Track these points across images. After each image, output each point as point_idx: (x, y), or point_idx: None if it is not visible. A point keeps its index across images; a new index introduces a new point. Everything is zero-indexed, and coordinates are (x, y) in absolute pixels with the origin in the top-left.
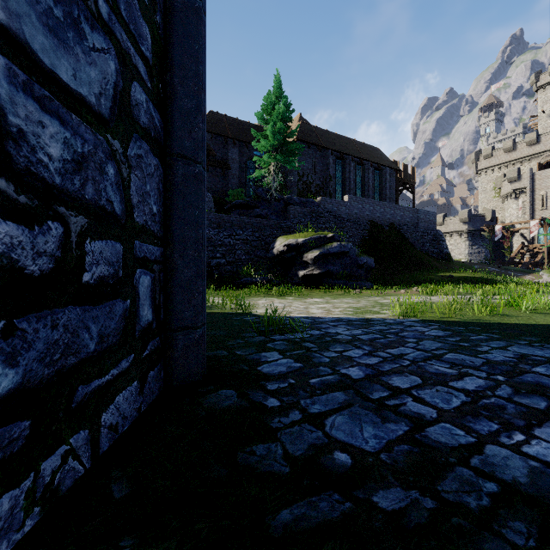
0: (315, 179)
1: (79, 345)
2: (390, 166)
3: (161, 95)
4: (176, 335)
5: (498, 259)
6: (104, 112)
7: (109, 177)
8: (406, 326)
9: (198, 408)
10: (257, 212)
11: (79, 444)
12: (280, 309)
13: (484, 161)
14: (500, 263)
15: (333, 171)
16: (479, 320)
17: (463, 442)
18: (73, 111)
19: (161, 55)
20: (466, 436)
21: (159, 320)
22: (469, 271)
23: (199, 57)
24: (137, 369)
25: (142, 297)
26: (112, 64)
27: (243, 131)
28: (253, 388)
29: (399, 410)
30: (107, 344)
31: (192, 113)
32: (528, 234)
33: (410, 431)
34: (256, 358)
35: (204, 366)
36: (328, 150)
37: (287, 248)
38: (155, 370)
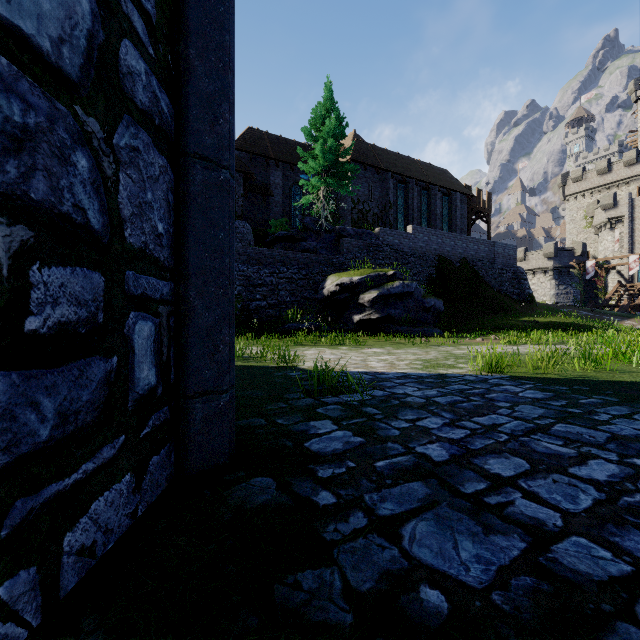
0: (373, 206)
1: (17, 433)
2: (461, 191)
3: (172, 72)
4: (192, 403)
5: (591, 302)
6: (69, 69)
7: (79, 171)
8: (492, 384)
9: (221, 507)
10: (304, 246)
11: (17, 593)
12: (332, 362)
13: (573, 185)
14: (593, 306)
15: (393, 197)
16: (583, 376)
17: (614, 572)
18: (3, 52)
19: (171, 16)
20: (616, 562)
21: (168, 383)
22: (557, 316)
23: (225, 23)
24: (130, 456)
25: (139, 352)
26: (84, 0)
27: (288, 150)
28: (299, 475)
29: (505, 512)
30: (75, 425)
31: (216, 99)
32: (626, 271)
33: (529, 551)
34: (303, 430)
35: (233, 443)
36: (388, 173)
37: (340, 288)
38: (160, 454)
